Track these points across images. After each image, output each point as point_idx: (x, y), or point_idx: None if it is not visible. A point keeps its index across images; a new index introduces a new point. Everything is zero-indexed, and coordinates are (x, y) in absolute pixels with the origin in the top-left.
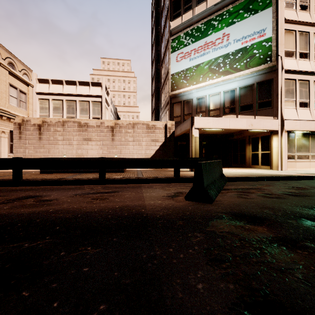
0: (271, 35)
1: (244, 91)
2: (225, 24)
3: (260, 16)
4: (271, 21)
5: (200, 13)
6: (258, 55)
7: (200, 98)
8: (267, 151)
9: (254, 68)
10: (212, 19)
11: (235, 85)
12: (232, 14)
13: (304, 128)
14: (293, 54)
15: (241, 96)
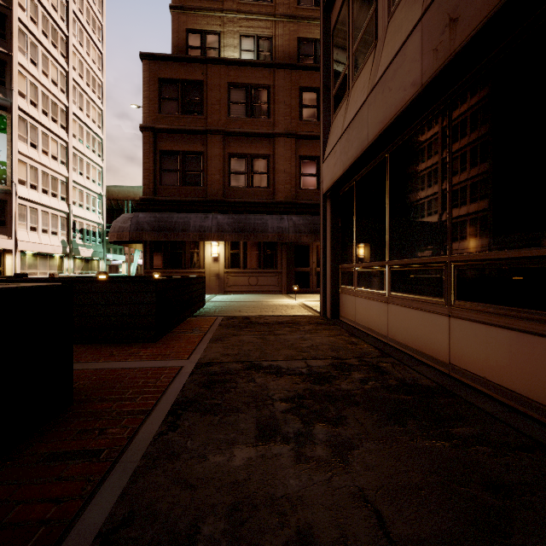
0: (7, 161)
1: None
2: None
3: None
4: (7, 148)
5: None
6: None
7: None
8: None
9: None
10: None
11: None
12: None
13: (34, 249)
14: (25, 183)
15: None
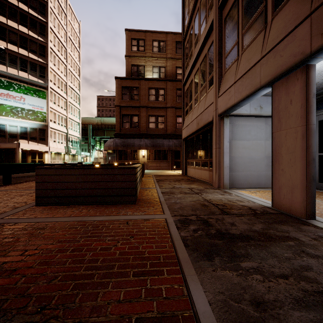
0: (46, 112)
1: (33, 130)
2: (22, 92)
3: (41, 100)
4: (46, 106)
5: (1, 70)
6: (40, 117)
7: (1, 124)
8: (42, 159)
9: (39, 122)
10: (13, 83)
11: (27, 125)
12: (27, 89)
13: (55, 151)
14: (52, 121)
15: (31, 132)
